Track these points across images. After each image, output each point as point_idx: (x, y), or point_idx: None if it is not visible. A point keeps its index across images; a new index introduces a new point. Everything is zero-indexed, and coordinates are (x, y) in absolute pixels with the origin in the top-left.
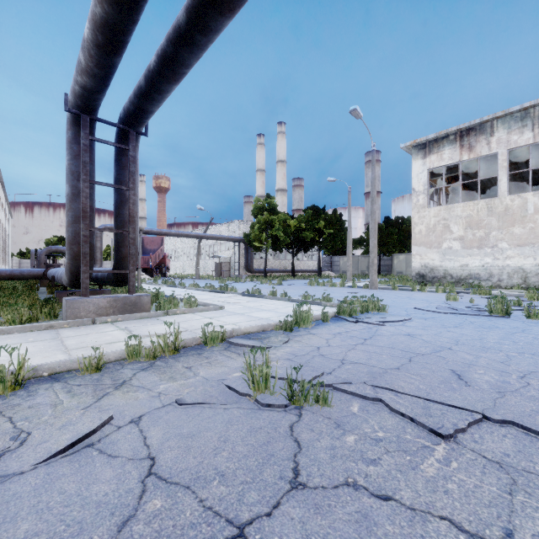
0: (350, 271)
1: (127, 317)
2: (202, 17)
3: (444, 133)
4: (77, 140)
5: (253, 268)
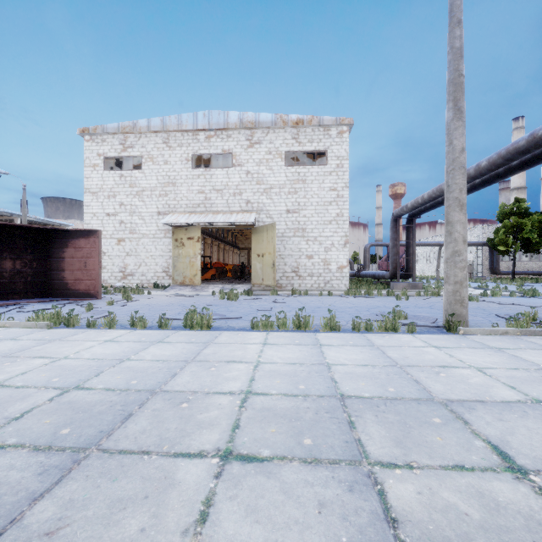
0: None
1: (413, 290)
2: None
3: None
4: (394, 226)
5: (501, 270)
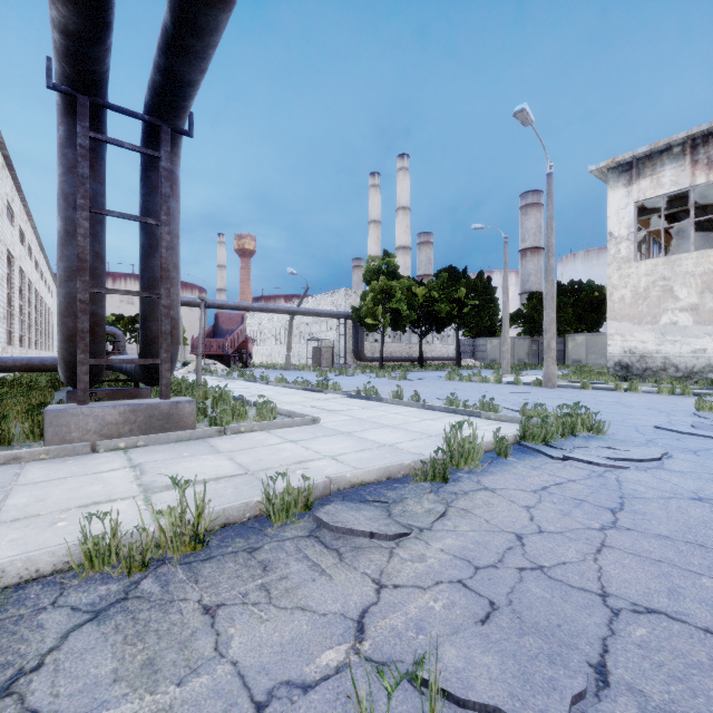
0: (507, 359)
1: (154, 438)
2: None
3: (664, 143)
4: (72, 141)
5: (365, 354)
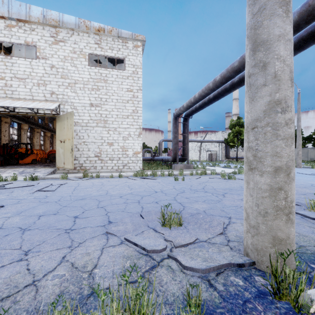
0: None
1: (187, 170)
2: (211, 102)
3: None
4: (175, 123)
5: (230, 156)
